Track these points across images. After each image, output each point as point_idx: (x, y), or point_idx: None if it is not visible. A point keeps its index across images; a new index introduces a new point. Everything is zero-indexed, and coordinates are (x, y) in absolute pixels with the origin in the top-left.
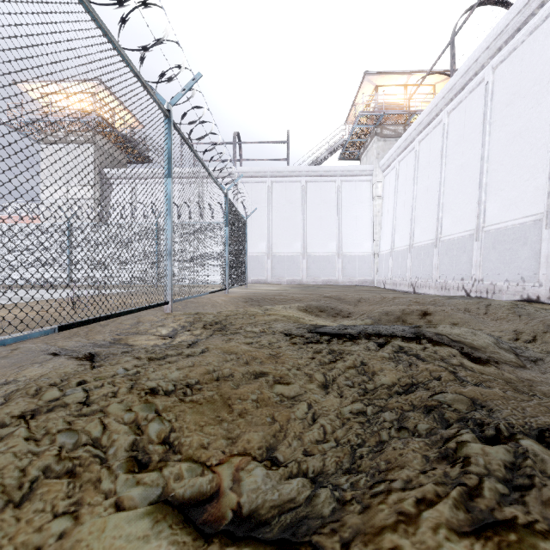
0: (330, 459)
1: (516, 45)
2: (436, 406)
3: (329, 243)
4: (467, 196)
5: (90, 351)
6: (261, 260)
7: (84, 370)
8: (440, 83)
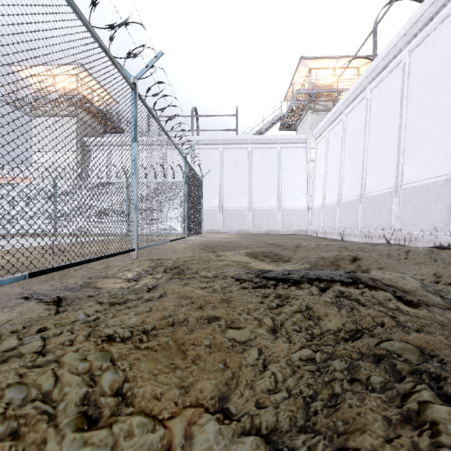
0: (283, 413)
1: (429, 31)
2: (385, 355)
3: (271, 199)
4: (387, 159)
5: (60, 294)
6: (214, 213)
7: (48, 316)
8: (363, 66)
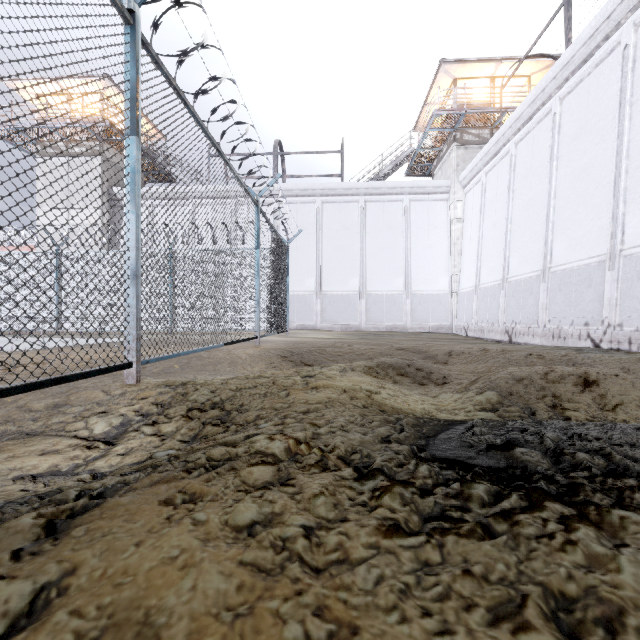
0: None
1: None
2: None
3: (395, 279)
4: (592, 209)
5: None
6: (309, 301)
7: None
8: (537, 74)
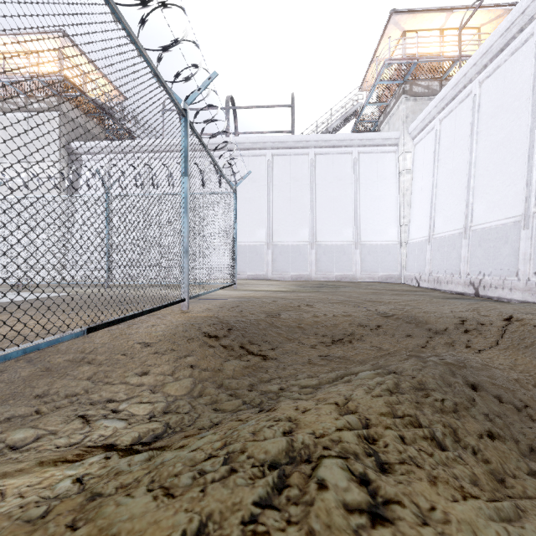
0: None
1: None
2: None
3: (344, 230)
4: None
5: None
6: (260, 251)
7: None
8: (487, 26)
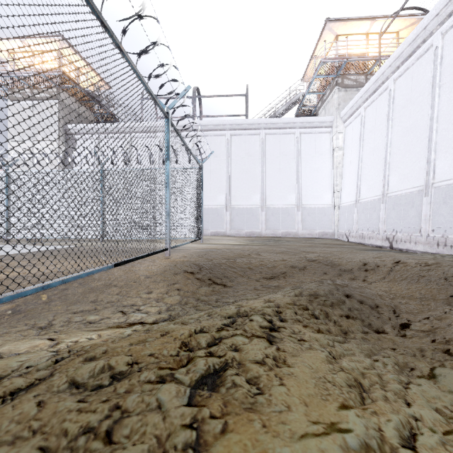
0: None
1: None
2: None
3: (288, 195)
4: None
5: None
6: (220, 213)
7: None
8: (403, 31)
